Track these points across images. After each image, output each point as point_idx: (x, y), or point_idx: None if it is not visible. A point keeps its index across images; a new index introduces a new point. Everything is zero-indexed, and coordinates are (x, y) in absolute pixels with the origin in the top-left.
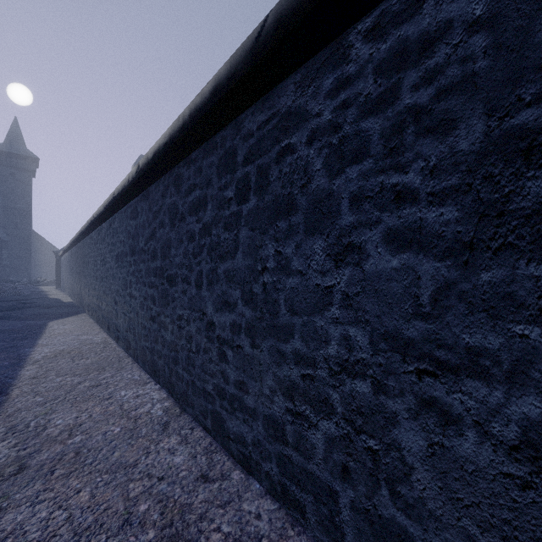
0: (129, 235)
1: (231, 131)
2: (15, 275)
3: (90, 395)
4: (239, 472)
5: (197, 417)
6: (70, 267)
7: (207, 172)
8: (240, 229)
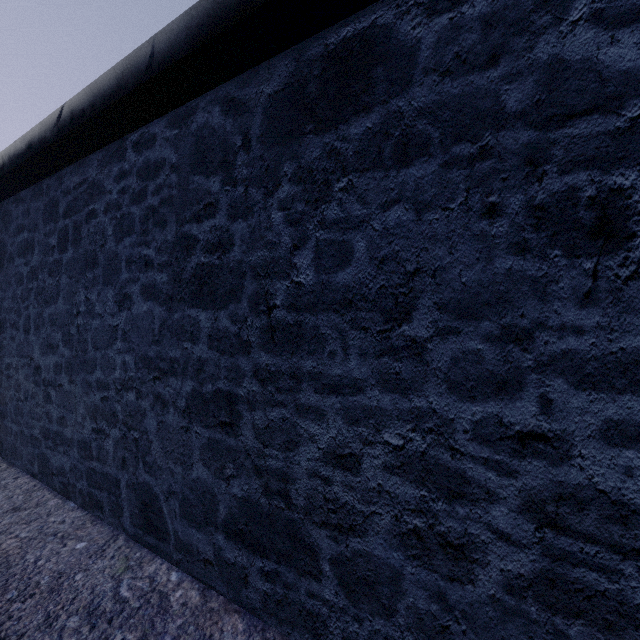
0: None
1: (55, 182)
2: None
3: None
4: (57, 499)
5: (26, 466)
6: None
7: (34, 215)
8: (62, 276)
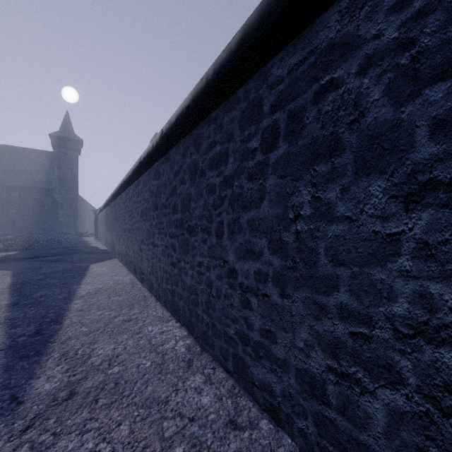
0: (152, 194)
1: (255, 83)
2: (67, 229)
3: (123, 329)
4: (266, 421)
5: (218, 357)
6: (105, 222)
7: (228, 127)
8: (267, 177)
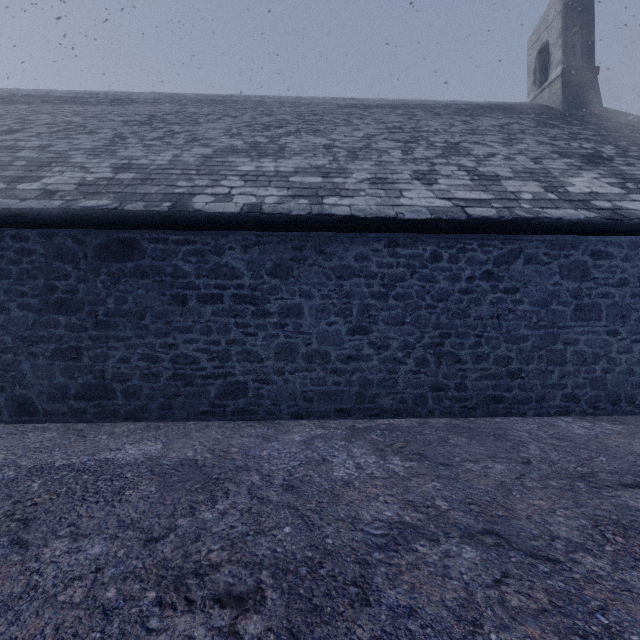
0: None
1: None
2: None
3: None
4: None
5: None
6: None
7: None
8: None
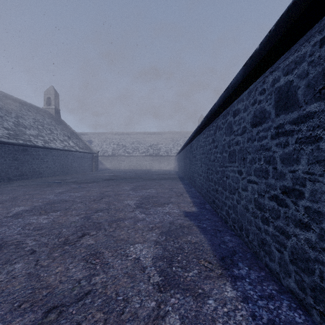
0: None
1: None
2: None
3: None
4: None
5: None
6: None
7: None
8: None
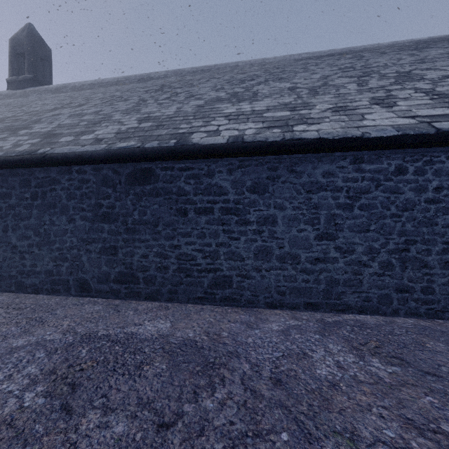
0: None
1: (28, 172)
2: None
3: None
4: (33, 295)
5: (4, 289)
6: None
7: (12, 183)
8: (33, 210)
